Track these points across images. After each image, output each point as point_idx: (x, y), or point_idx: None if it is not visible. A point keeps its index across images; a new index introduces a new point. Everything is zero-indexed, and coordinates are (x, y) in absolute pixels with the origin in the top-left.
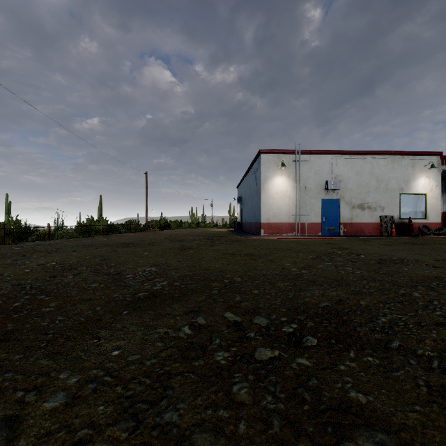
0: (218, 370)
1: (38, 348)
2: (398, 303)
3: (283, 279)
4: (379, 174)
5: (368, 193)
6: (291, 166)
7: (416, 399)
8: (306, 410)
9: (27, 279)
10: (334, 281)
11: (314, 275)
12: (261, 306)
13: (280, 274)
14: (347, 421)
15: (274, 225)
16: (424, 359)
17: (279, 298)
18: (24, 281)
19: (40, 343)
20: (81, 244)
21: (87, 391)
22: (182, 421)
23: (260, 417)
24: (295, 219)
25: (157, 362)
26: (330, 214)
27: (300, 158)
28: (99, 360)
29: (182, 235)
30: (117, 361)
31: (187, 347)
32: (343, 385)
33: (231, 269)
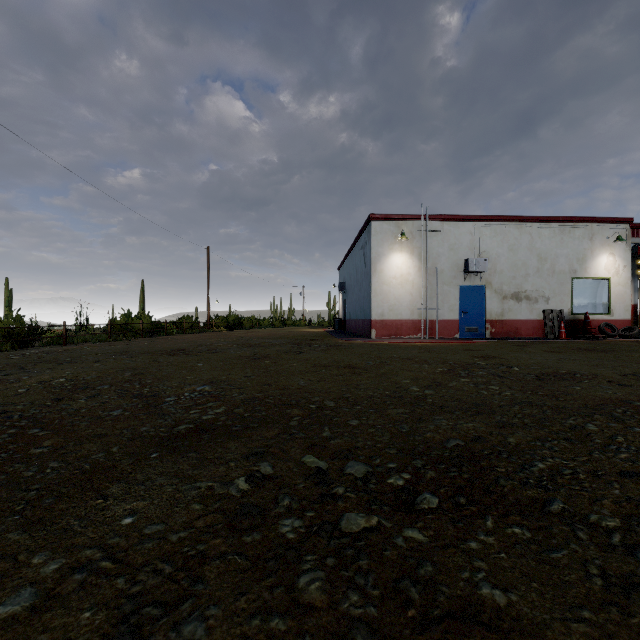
0: (281, 549)
1: (10, 512)
2: (565, 441)
3: (397, 404)
4: (542, 250)
5: (527, 277)
6: (415, 239)
7: (585, 599)
8: (411, 617)
9: (18, 403)
10: (472, 406)
11: (443, 398)
12: (360, 446)
13: (393, 396)
14: (473, 637)
15: (391, 323)
16: (599, 531)
17: (387, 433)
18: (13, 406)
19: (14, 505)
20: (109, 351)
21: (70, 587)
22: (211, 639)
23: (336, 631)
24: (421, 314)
25: (189, 536)
26: (472, 308)
27: (427, 227)
28: (99, 533)
29: (257, 338)
30: (127, 534)
31: (238, 511)
32: (473, 574)
33: (321, 388)
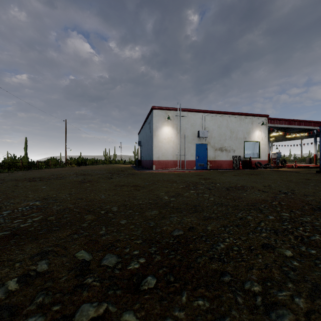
0: None
1: None
2: (236, 226)
3: (153, 208)
4: (232, 128)
5: (225, 140)
6: (175, 120)
7: None
8: None
9: None
10: (193, 207)
11: (179, 202)
12: (120, 239)
13: (152, 203)
14: None
15: (163, 162)
16: (250, 295)
17: (141, 228)
18: None
19: None
20: None
21: None
22: None
23: None
24: (178, 157)
25: None
26: (201, 154)
27: (180, 114)
28: None
29: (91, 170)
30: None
31: None
32: None
33: (113, 200)
